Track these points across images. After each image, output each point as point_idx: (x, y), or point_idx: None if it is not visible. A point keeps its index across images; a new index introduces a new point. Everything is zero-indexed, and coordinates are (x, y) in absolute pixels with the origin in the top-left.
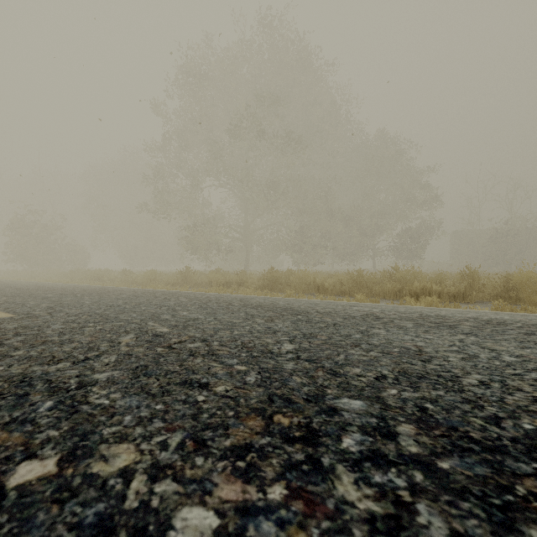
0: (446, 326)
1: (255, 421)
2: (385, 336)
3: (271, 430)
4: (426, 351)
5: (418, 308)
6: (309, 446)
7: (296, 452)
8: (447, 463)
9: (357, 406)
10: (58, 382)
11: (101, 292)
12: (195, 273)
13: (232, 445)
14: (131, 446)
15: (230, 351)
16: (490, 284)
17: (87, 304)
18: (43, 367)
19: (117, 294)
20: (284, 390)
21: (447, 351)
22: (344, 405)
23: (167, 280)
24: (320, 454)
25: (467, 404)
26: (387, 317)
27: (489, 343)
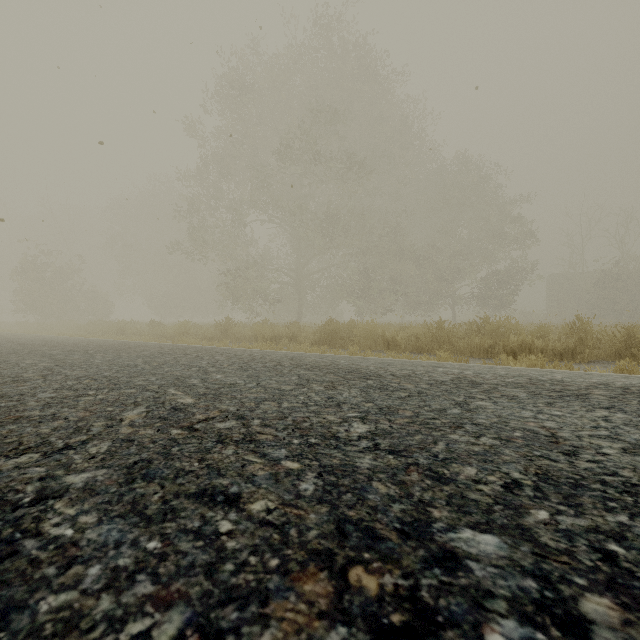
0: (573, 396)
1: (316, 583)
2: (495, 412)
3: (346, 608)
4: (564, 437)
5: (521, 369)
6: None
7: None
8: None
9: (492, 548)
10: (7, 489)
11: (120, 348)
12: (236, 326)
13: None
14: None
15: (276, 434)
16: (607, 339)
17: (97, 363)
18: None
19: (138, 351)
20: (362, 511)
21: (594, 436)
22: (468, 546)
23: (203, 334)
24: None
25: None
26: (486, 382)
27: None
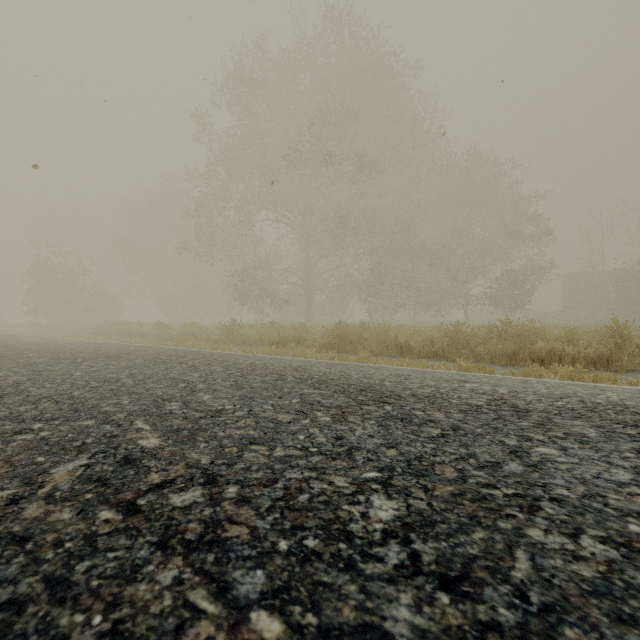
0: None
1: None
2: (572, 471)
3: None
4: None
5: (561, 385)
6: None
7: None
8: None
9: None
10: None
11: (115, 354)
12: (242, 328)
13: None
14: None
15: (254, 525)
16: None
17: (75, 376)
18: None
19: (131, 359)
20: None
21: None
22: None
23: (208, 336)
24: None
25: None
26: (533, 409)
27: None
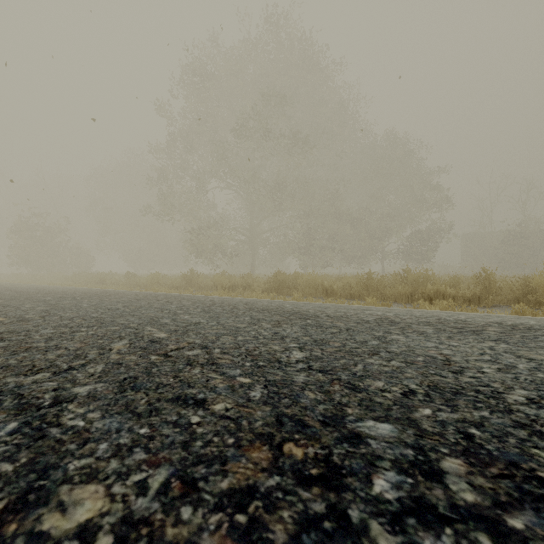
0: (470, 332)
1: (260, 452)
2: (405, 343)
3: (280, 466)
4: (455, 361)
5: (434, 312)
6: (330, 491)
7: (314, 500)
8: (520, 520)
9: (386, 431)
10: (30, 397)
11: (102, 295)
12: (199, 276)
13: (231, 487)
14: (100, 489)
15: (232, 359)
16: (507, 287)
17: (85, 307)
18: (18, 378)
19: (117, 297)
20: (296, 409)
21: (479, 360)
22: (369, 430)
23: (171, 283)
24: (346, 503)
25: (522, 430)
26: (403, 322)
27: (524, 351)
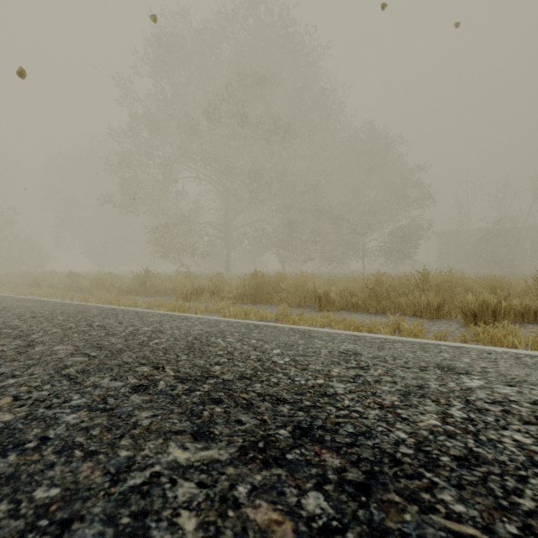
0: None
1: None
2: None
3: None
4: None
5: None
6: None
7: None
8: None
9: None
10: None
11: None
12: (156, 278)
13: None
14: None
15: None
16: None
17: None
18: None
19: None
20: None
21: None
22: None
23: (120, 286)
24: None
25: None
26: None
27: None
